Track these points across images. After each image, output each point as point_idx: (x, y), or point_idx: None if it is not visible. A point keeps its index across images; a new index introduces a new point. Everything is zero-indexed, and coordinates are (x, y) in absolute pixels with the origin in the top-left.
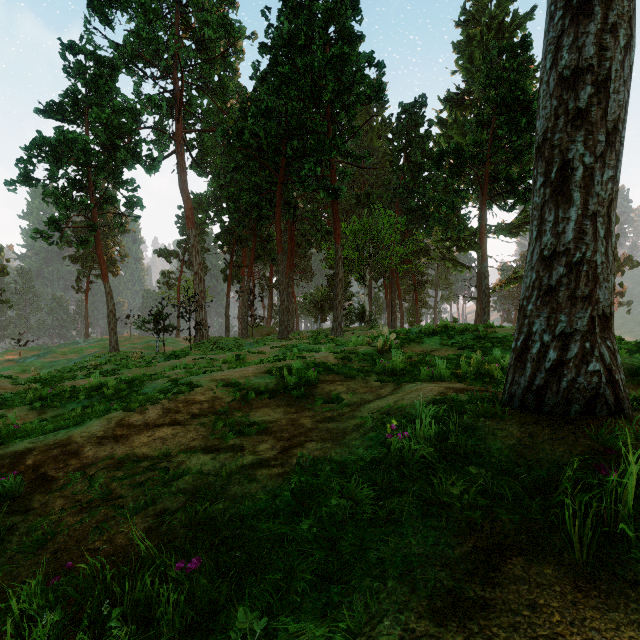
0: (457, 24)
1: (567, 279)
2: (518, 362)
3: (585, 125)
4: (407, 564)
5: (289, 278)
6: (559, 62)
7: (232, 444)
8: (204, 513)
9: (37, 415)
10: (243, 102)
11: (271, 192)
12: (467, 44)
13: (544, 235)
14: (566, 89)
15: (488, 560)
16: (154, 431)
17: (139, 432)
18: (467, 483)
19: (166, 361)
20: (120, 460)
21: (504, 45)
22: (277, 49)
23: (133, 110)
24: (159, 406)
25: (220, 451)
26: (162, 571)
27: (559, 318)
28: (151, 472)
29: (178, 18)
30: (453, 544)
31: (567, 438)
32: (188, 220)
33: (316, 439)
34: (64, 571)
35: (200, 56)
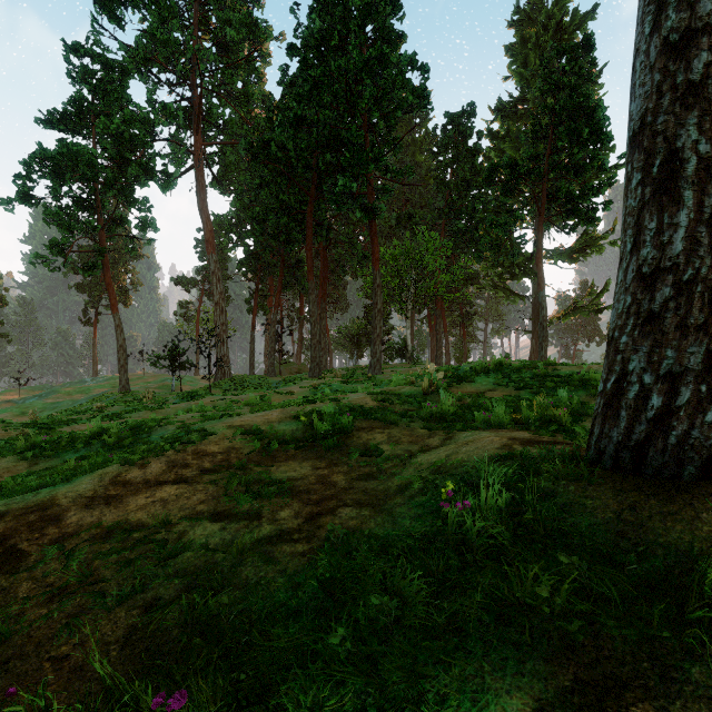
0: (510, 24)
1: (675, 303)
2: (608, 409)
3: (700, 103)
4: (480, 706)
5: (321, 309)
6: (663, 24)
7: (247, 509)
8: (204, 608)
9: (27, 466)
10: (269, 111)
11: (301, 212)
12: (521, 47)
13: (643, 247)
14: (673, 58)
15: (600, 705)
16: (155, 491)
17: (136, 492)
18: (556, 577)
19: (181, 403)
20: (109, 529)
21: (564, 46)
22: (308, 51)
23: (146, 120)
24: (164, 459)
25: (232, 519)
26: (134, 708)
27: (665, 353)
28: (145, 546)
29: (197, 17)
30: (544, 674)
31: (683, 512)
32: (208, 244)
33: (351, 504)
34: (4, 700)
35: (221, 60)
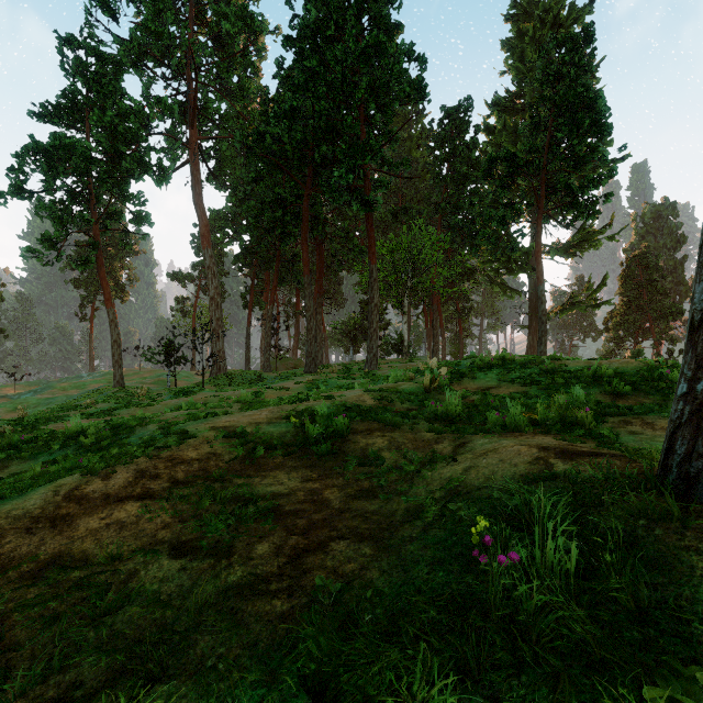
0: (506, 19)
1: None
2: (701, 419)
3: None
4: None
5: (317, 304)
6: None
7: (217, 540)
8: None
9: None
10: (265, 104)
11: (297, 206)
12: (518, 41)
13: None
14: None
15: None
16: (113, 509)
17: (91, 511)
18: None
19: (172, 399)
20: (44, 564)
21: (563, 36)
22: (303, 42)
23: (140, 113)
24: (132, 467)
25: (195, 554)
26: None
27: None
28: (81, 592)
29: (192, 11)
30: None
31: None
32: (203, 238)
33: (347, 535)
34: None
35: (217, 54)
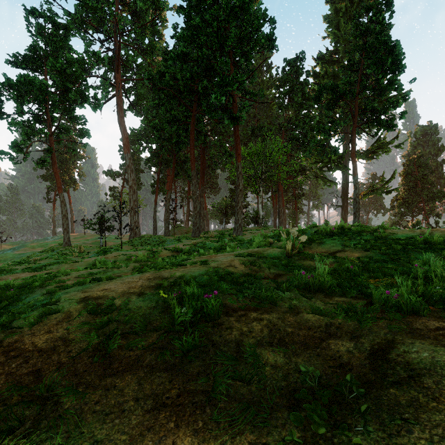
0: (327, 1)
1: None
2: None
3: None
4: None
5: (201, 190)
6: None
7: None
8: None
9: None
10: (165, 54)
11: (187, 123)
12: (335, 15)
13: None
14: None
15: None
16: None
17: None
18: None
19: (94, 257)
20: None
21: (371, 4)
22: (191, 10)
23: (82, 62)
24: None
25: None
26: None
27: None
28: None
29: None
30: None
31: None
32: (125, 146)
33: None
34: None
35: (135, 24)
